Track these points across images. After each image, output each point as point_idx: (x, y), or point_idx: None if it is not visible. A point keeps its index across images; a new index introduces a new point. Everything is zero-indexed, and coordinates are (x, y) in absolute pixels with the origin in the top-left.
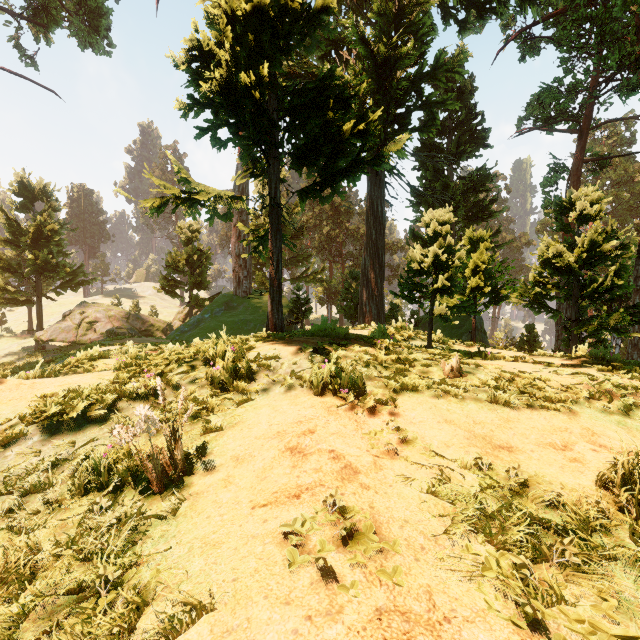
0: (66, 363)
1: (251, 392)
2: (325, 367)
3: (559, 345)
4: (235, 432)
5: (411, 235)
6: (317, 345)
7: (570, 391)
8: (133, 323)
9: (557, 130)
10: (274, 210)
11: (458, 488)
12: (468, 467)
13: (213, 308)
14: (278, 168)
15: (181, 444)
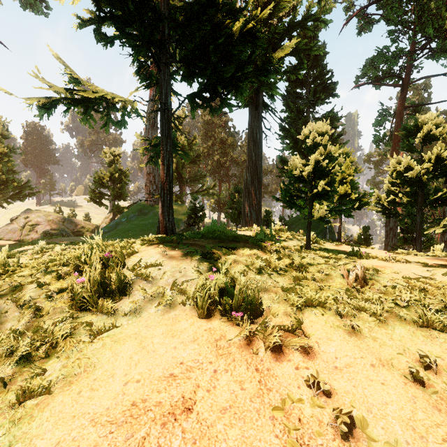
0: None
1: (119, 312)
2: (213, 279)
3: (388, 241)
4: (67, 399)
5: (280, 160)
6: (205, 248)
7: None
8: (68, 225)
9: (385, 84)
10: (164, 115)
11: None
12: None
13: (129, 214)
14: (169, 74)
15: None
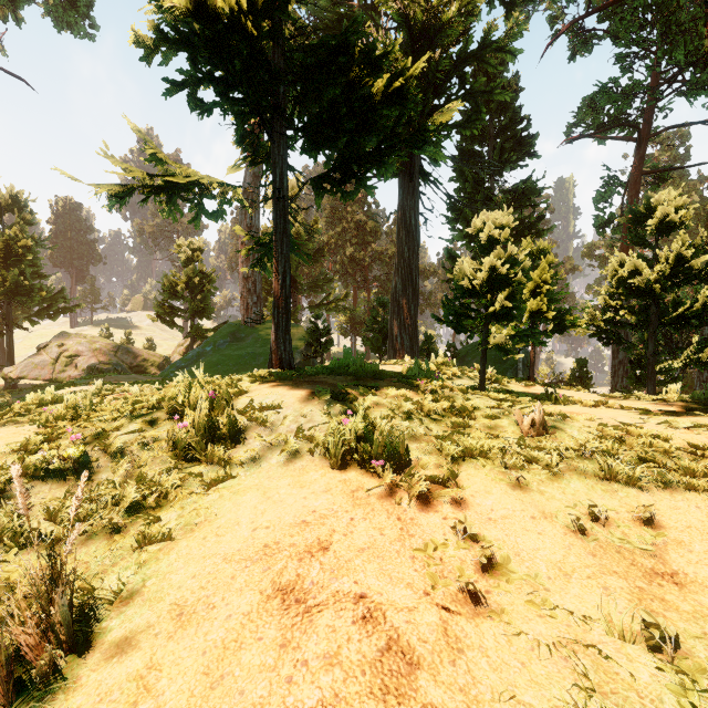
0: (7, 410)
1: (233, 463)
2: (348, 423)
3: (616, 382)
4: (192, 543)
5: (448, 256)
6: (337, 387)
7: None
8: (123, 357)
9: (612, 137)
10: (279, 204)
11: None
12: (628, 638)
13: (216, 339)
14: (285, 148)
15: (72, 586)
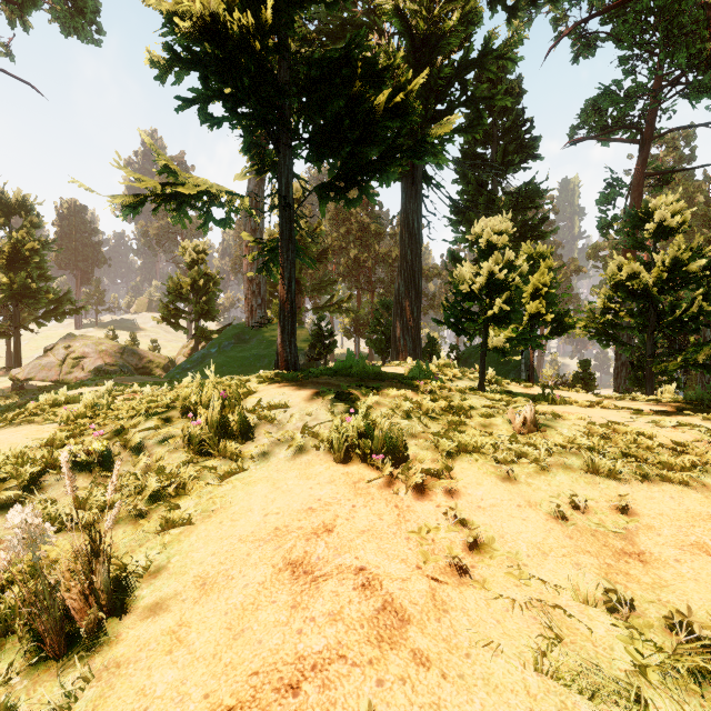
0: (22, 410)
1: (244, 457)
2: (350, 421)
3: (619, 384)
4: (210, 527)
5: (451, 258)
6: (340, 388)
7: (690, 452)
8: (128, 359)
9: (615, 140)
10: (285, 212)
11: (589, 657)
12: (591, 602)
13: (221, 341)
14: (290, 158)
15: (109, 559)
